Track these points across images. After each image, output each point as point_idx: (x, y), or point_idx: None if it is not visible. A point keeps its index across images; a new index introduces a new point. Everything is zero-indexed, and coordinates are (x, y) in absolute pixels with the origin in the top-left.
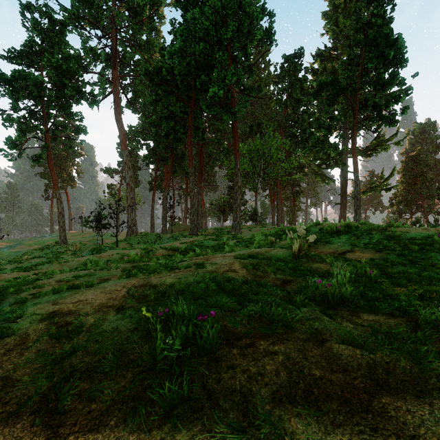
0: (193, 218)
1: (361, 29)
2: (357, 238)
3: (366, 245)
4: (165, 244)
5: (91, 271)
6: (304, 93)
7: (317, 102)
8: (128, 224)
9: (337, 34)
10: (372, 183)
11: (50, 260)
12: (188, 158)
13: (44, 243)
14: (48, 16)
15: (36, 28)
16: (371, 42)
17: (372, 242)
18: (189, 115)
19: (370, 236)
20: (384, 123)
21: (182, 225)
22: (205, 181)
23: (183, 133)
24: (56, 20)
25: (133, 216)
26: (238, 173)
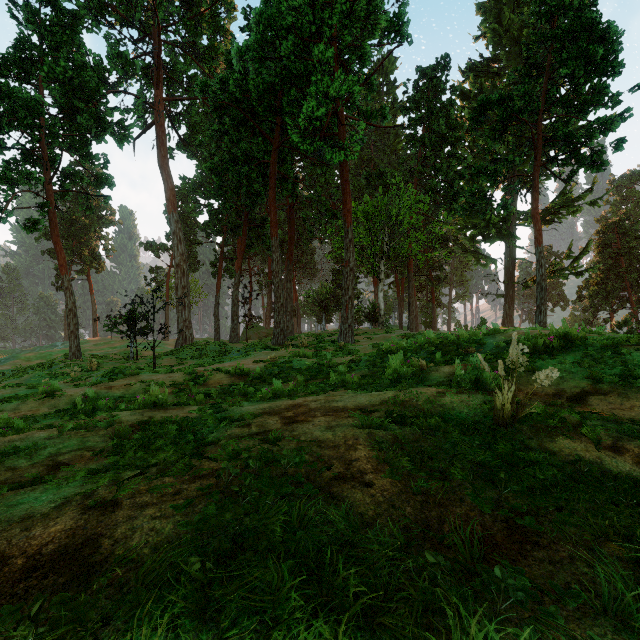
0: (278, 318)
1: (547, 14)
2: (594, 363)
3: (626, 380)
4: (229, 362)
5: (53, 433)
6: (450, 124)
7: (470, 141)
8: (179, 327)
9: (500, 37)
10: (554, 264)
11: (26, 394)
12: (270, 223)
13: (50, 357)
14: (51, 2)
15: (31, 19)
16: (565, 35)
17: (633, 372)
18: (272, 155)
19: (622, 359)
20: (584, 166)
21: (263, 329)
22: (299, 261)
23: (262, 184)
24: (65, 10)
25: (186, 315)
26: (350, 247)
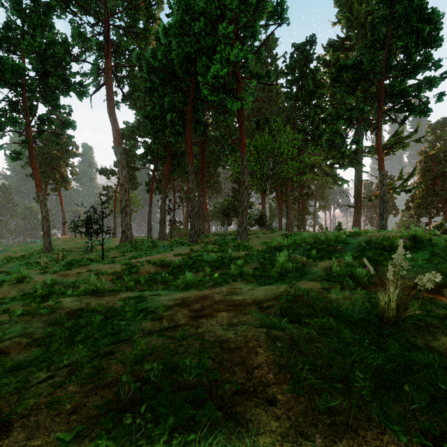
0: (193, 223)
1: (388, 2)
2: (441, 260)
3: None
4: (157, 255)
5: (5, 318)
6: (316, 84)
7: (330, 97)
8: (122, 229)
9: (351, 22)
10: (390, 184)
11: (3, 279)
12: (187, 154)
13: (31, 250)
14: None
15: (15, 7)
16: (401, 17)
17: None
18: (188, 105)
19: None
20: (414, 113)
21: (183, 230)
22: (208, 182)
23: (182, 127)
24: (40, 1)
25: (128, 220)
26: (245, 171)
